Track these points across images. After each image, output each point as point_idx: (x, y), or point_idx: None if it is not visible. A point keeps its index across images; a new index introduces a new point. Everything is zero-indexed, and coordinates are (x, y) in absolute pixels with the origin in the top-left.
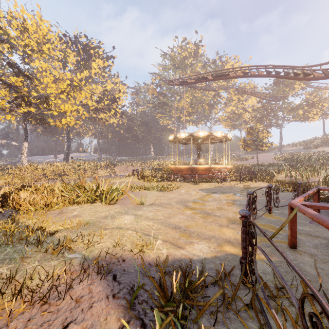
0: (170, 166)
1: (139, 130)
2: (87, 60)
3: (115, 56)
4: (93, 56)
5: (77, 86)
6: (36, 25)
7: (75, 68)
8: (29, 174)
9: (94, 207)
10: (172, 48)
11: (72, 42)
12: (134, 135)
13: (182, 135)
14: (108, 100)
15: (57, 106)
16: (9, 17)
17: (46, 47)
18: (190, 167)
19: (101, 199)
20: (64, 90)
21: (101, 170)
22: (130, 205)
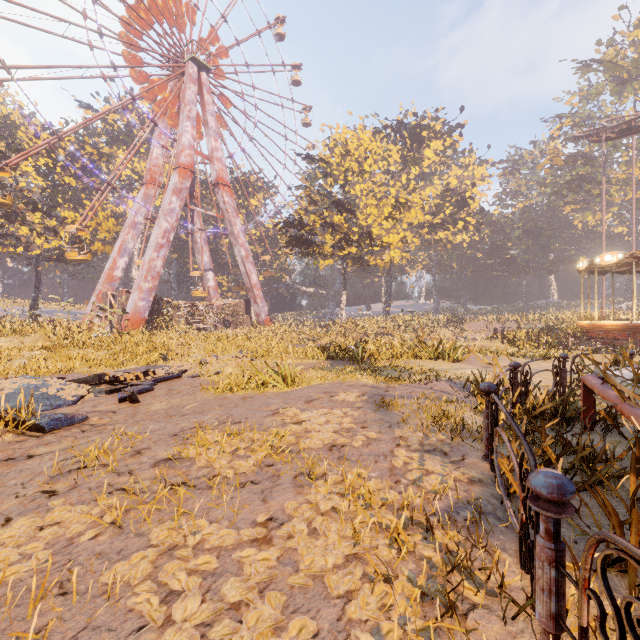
0: (580, 323)
1: (518, 248)
2: (417, 151)
3: (464, 122)
4: (426, 139)
5: (405, 203)
6: (357, 141)
7: (398, 168)
8: (349, 332)
9: (437, 363)
10: (611, 38)
11: (395, 133)
12: (505, 260)
13: (607, 260)
14: (452, 205)
15: (379, 238)
16: (331, 144)
17: (367, 164)
18: (630, 324)
19: (443, 356)
20: (388, 216)
21: (439, 330)
22: (477, 365)
